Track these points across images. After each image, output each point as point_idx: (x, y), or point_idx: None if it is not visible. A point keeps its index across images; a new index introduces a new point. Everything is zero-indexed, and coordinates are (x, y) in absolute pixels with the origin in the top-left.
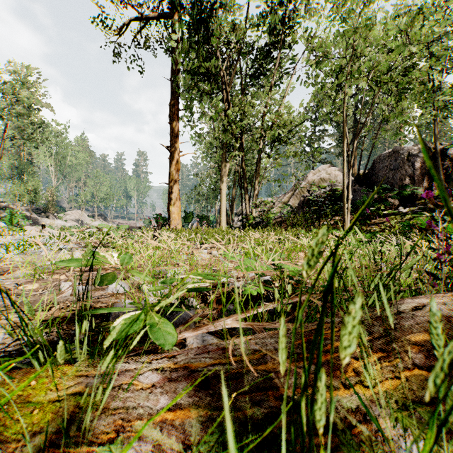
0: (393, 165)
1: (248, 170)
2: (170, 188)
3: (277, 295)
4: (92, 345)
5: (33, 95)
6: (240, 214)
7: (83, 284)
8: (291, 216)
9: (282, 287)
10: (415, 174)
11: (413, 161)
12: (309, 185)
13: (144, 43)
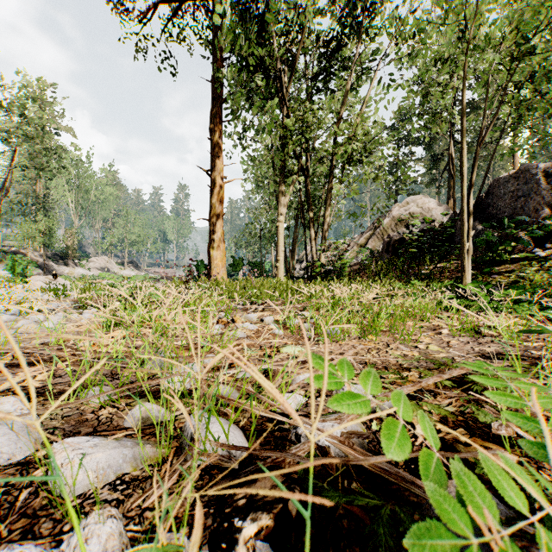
0: (522, 191)
1: (314, 204)
2: (212, 226)
3: None
4: None
5: (47, 114)
6: (302, 261)
7: None
8: (371, 262)
9: None
10: None
11: None
12: (394, 222)
13: (177, 34)
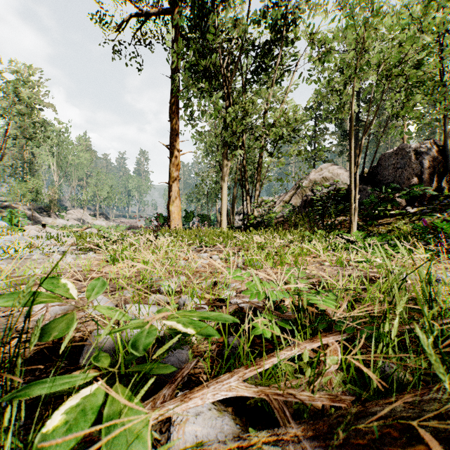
0: (400, 164)
1: (249, 169)
2: (170, 188)
3: (306, 357)
4: (43, 413)
5: (35, 94)
6: (241, 213)
7: (59, 305)
8: (293, 215)
9: (301, 321)
10: (423, 173)
11: (421, 159)
12: (311, 184)
13: (144, 40)
